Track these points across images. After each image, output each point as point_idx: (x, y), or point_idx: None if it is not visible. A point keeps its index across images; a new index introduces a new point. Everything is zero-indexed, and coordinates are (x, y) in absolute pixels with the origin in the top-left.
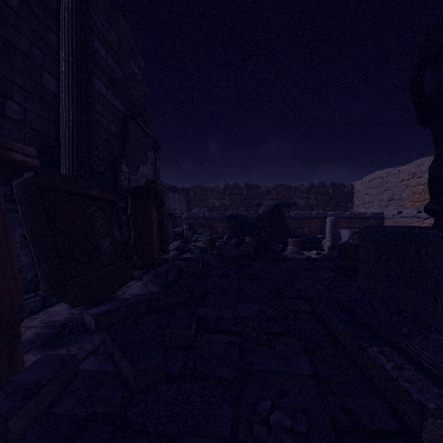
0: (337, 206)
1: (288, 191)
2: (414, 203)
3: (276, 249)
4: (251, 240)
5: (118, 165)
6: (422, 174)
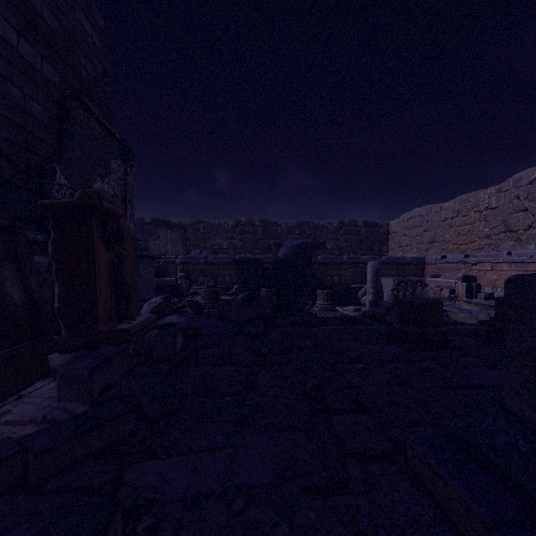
0: (370, 249)
1: (314, 230)
2: (459, 246)
3: (304, 307)
4: (268, 293)
5: (45, 171)
6: (468, 212)
